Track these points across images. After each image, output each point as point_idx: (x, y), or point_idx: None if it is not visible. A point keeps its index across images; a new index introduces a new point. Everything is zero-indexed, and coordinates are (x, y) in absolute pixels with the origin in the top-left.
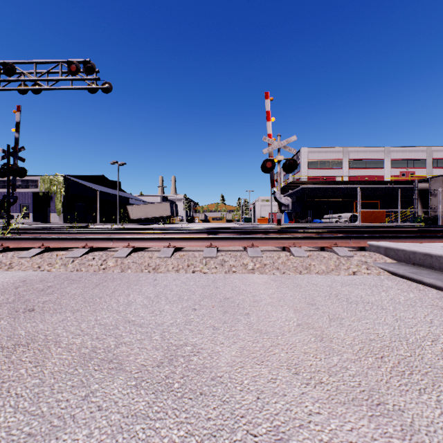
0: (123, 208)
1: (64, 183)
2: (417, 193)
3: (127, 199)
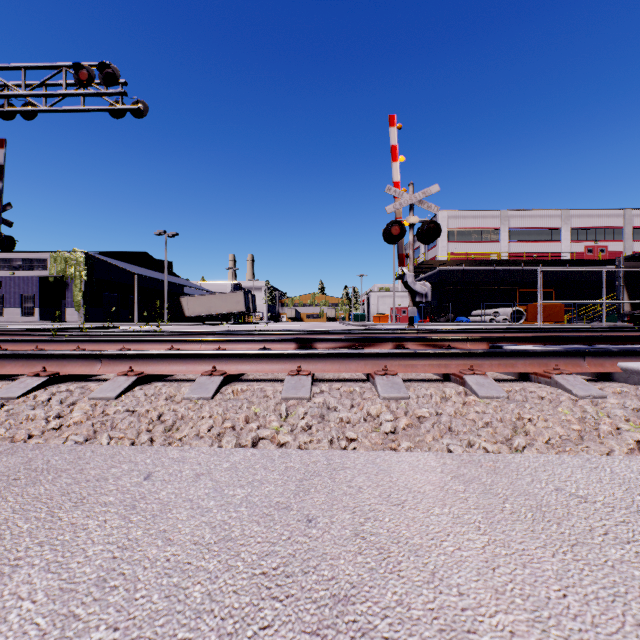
0: (175, 301)
1: (86, 263)
2: (623, 276)
3: (181, 287)
